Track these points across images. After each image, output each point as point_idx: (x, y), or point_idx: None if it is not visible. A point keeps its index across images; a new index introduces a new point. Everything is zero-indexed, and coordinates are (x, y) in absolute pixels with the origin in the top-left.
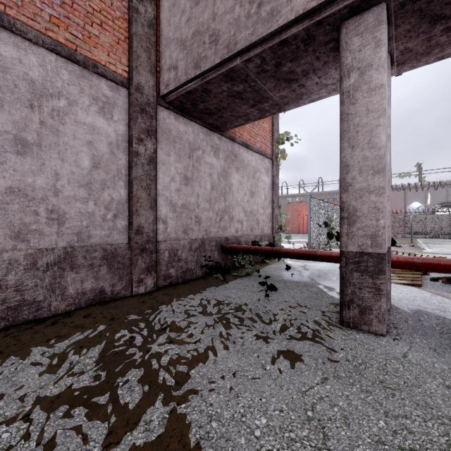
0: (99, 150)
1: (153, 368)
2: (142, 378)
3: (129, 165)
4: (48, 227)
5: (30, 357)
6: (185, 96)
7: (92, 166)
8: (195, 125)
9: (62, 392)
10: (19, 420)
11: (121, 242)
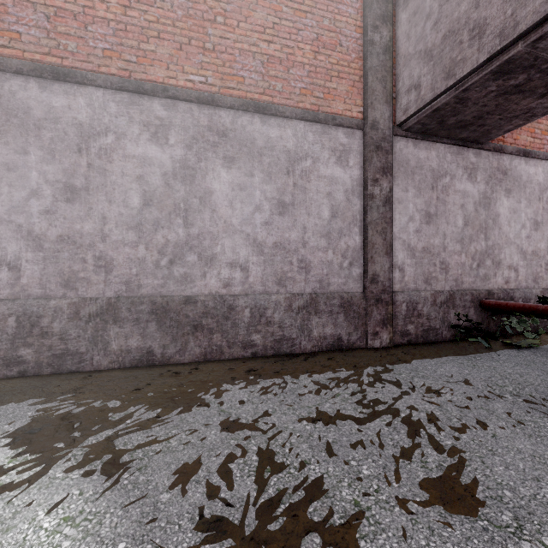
0: (337, 199)
1: (414, 420)
2: (405, 424)
3: (363, 209)
4: (298, 275)
5: (300, 381)
6: (430, 116)
7: (331, 216)
8: (440, 146)
9: (335, 412)
10: (312, 421)
11: (356, 291)
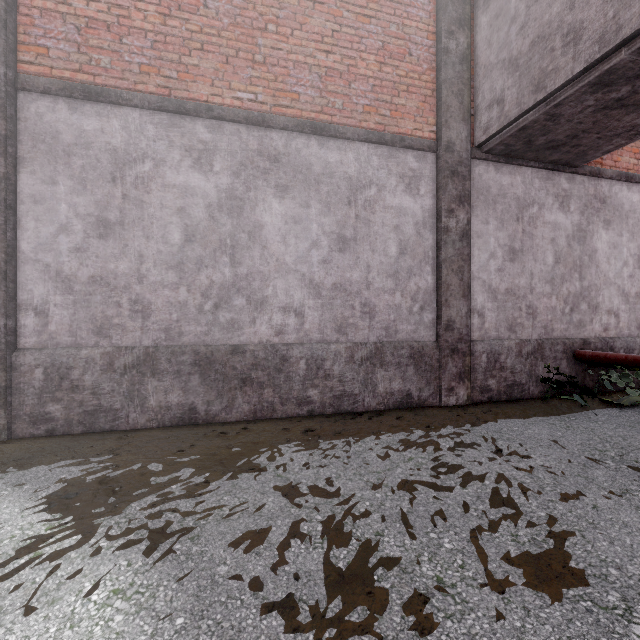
0: (405, 233)
1: (500, 488)
2: (490, 493)
3: (436, 245)
4: (361, 321)
5: (365, 443)
6: (515, 136)
7: (399, 253)
8: (526, 171)
9: (408, 479)
10: (383, 488)
11: (428, 340)
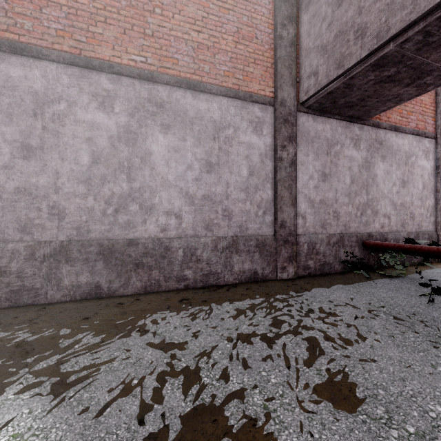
0: (253, 161)
1: (312, 336)
2: (305, 340)
3: (274, 169)
4: (223, 221)
5: (223, 307)
6: (325, 97)
7: (249, 174)
8: (333, 121)
9: (250, 332)
10: (232, 340)
11: (268, 234)
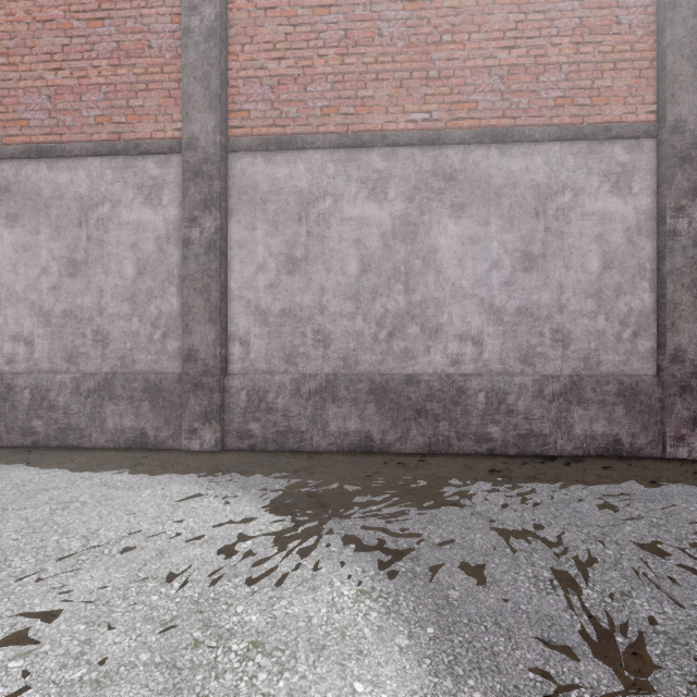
0: (611, 243)
1: None
2: None
3: (657, 254)
4: (552, 350)
5: (571, 491)
6: None
7: (602, 268)
8: None
9: (645, 539)
10: (612, 545)
11: (644, 374)
